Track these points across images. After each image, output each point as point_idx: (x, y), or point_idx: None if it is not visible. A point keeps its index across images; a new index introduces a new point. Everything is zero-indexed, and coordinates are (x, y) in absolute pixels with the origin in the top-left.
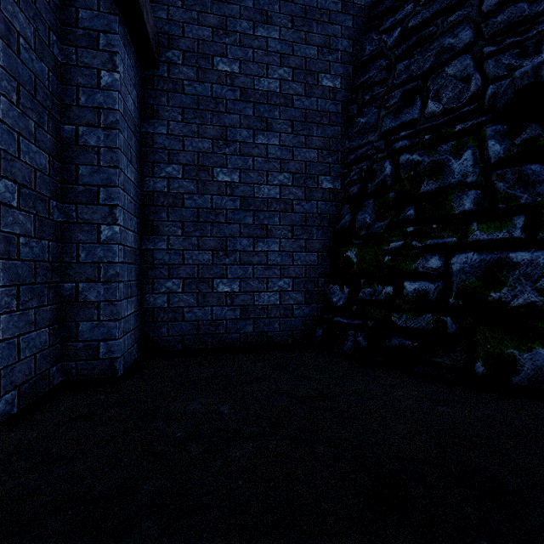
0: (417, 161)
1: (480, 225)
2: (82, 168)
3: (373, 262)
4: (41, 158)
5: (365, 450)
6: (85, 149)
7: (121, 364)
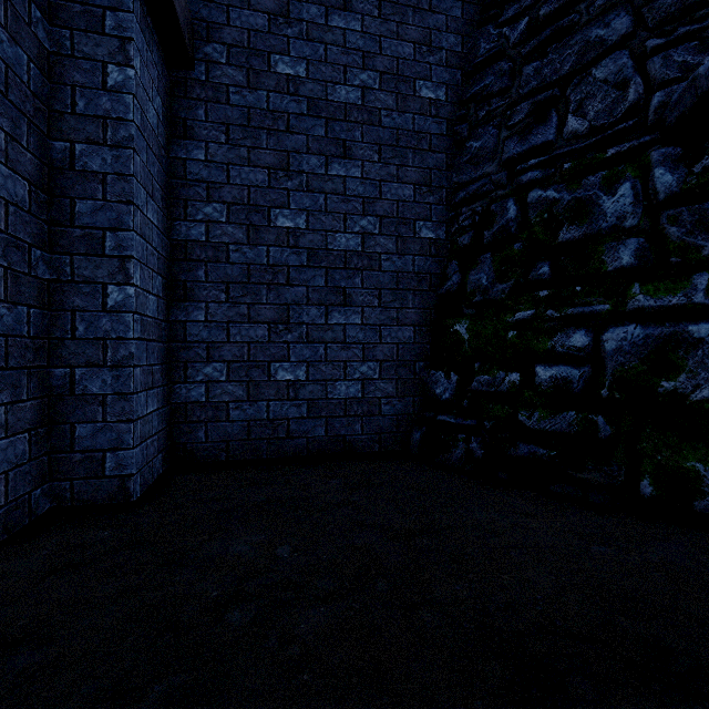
0: (553, 198)
1: (644, 287)
2: (79, 204)
3: (492, 339)
4: (16, 186)
5: (495, 618)
6: (84, 176)
7: (138, 483)
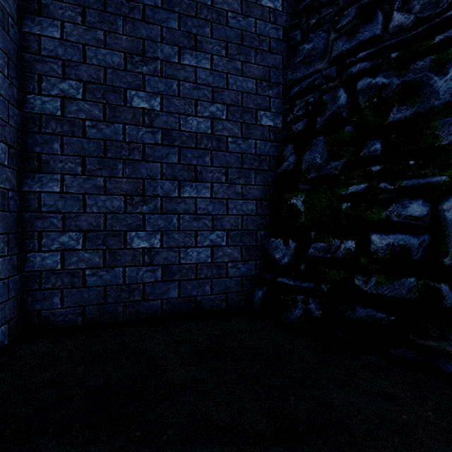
0: (382, 84)
1: None
2: None
3: (326, 210)
4: None
5: None
6: None
7: None
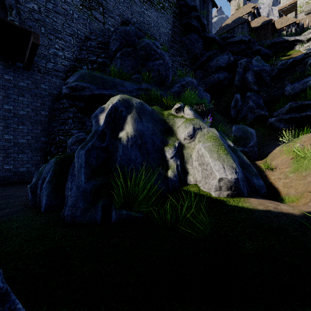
0: (63, 138)
1: None
2: None
3: None
4: None
5: None
6: None
7: None
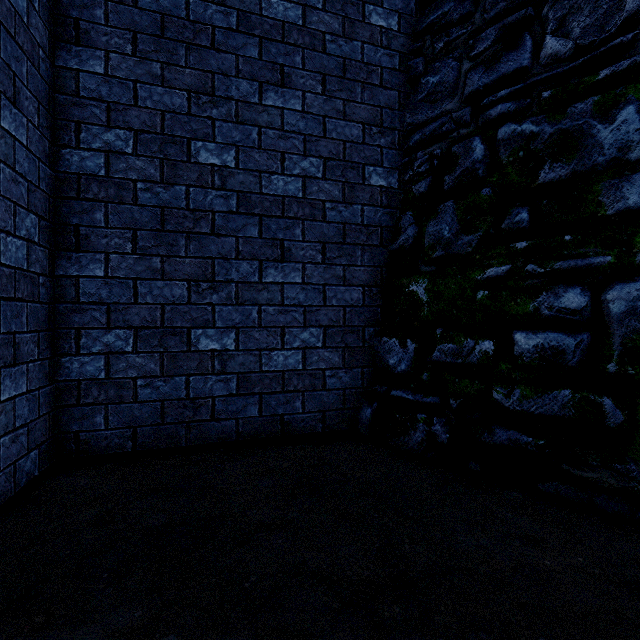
0: (531, 133)
1: None
2: None
3: (456, 300)
4: None
5: None
6: None
7: None
